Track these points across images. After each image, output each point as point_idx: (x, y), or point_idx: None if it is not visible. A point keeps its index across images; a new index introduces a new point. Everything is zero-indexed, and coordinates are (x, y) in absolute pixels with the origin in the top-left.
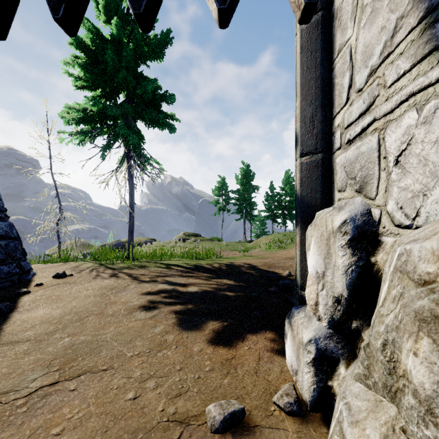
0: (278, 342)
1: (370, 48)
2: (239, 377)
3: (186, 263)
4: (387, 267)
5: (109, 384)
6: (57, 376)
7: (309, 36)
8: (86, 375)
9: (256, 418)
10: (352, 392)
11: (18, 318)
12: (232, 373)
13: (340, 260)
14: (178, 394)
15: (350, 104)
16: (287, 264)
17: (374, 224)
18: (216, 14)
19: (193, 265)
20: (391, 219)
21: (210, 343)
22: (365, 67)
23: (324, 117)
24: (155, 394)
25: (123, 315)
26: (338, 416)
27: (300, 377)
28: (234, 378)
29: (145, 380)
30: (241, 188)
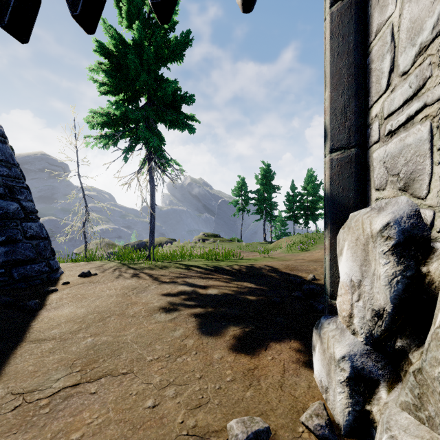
0: (304, 353)
1: (419, 22)
2: (262, 390)
3: (205, 264)
4: None
5: (128, 389)
6: (79, 377)
7: (341, 19)
8: (107, 378)
9: (283, 439)
10: (399, 423)
11: (46, 316)
12: (254, 385)
13: (382, 268)
14: (198, 405)
15: (392, 90)
16: (311, 267)
17: (425, 228)
18: None
19: (212, 266)
20: None
21: (231, 351)
22: (411, 46)
23: (358, 108)
24: (174, 404)
25: (143, 317)
26: None
27: (331, 396)
28: (258, 392)
29: (164, 387)
30: (261, 189)
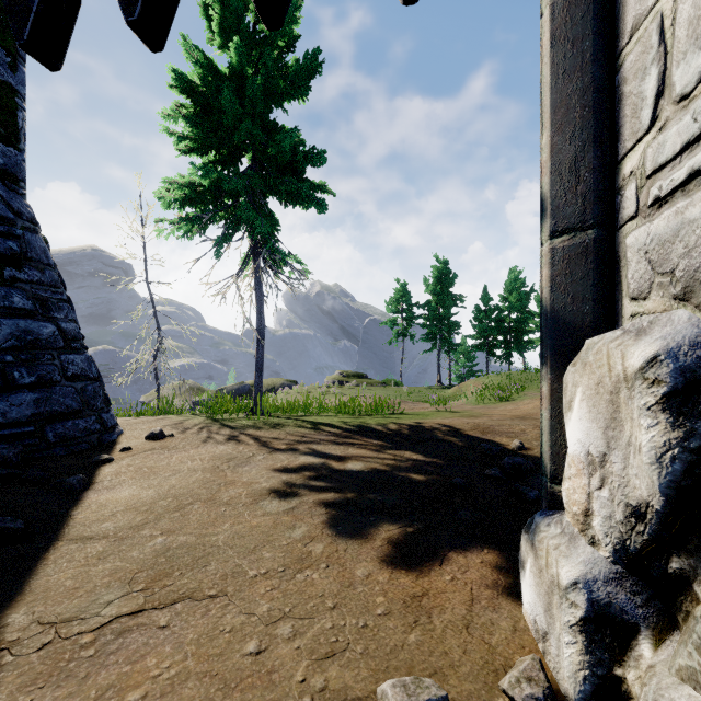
0: (506, 572)
1: None
2: (435, 633)
3: (343, 421)
4: None
5: (218, 622)
6: (141, 600)
7: (569, 13)
8: (185, 603)
9: None
10: None
11: (94, 500)
12: (423, 623)
13: (644, 434)
14: (330, 652)
15: (661, 128)
16: (516, 428)
17: None
18: None
19: (354, 425)
20: None
21: (383, 564)
22: (697, 49)
23: (599, 161)
24: (291, 649)
25: (244, 505)
26: None
27: (552, 647)
28: (428, 634)
29: (275, 621)
30: (434, 300)
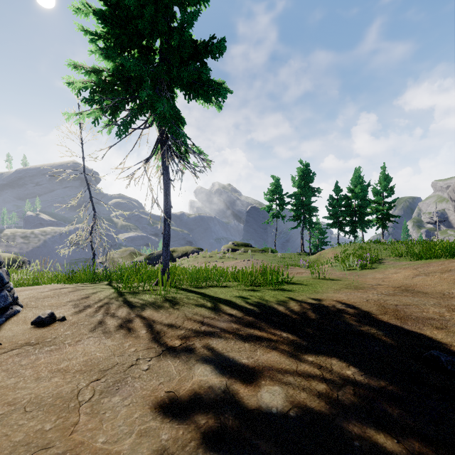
0: None
1: None
2: None
3: (242, 296)
4: None
5: None
6: None
7: None
8: None
9: None
10: None
11: None
12: None
13: None
14: None
15: None
16: (429, 311)
17: None
18: None
19: (254, 303)
20: None
21: None
22: None
23: None
24: None
25: None
26: None
27: None
28: None
29: None
30: (299, 192)
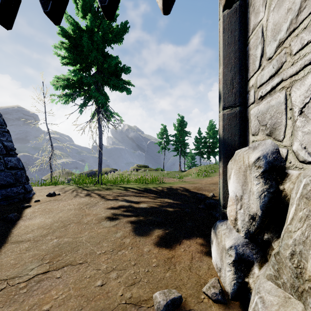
0: (206, 246)
1: (278, 25)
2: (177, 272)
3: (138, 186)
4: (294, 194)
5: (84, 274)
6: (48, 267)
7: (230, 20)
8: (68, 267)
9: (191, 304)
10: (265, 288)
11: (23, 224)
12: (172, 268)
13: (255, 187)
14: (133, 283)
15: (262, 69)
16: (211, 188)
17: (282, 160)
18: (161, 4)
19: (143, 188)
20: (296, 157)
21: (156, 246)
22: (274, 40)
23: (241, 80)
24: (116, 283)
25: (94, 224)
26: (254, 307)
27: (223, 273)
28: (174, 273)
29: (109, 272)
30: (178, 133)
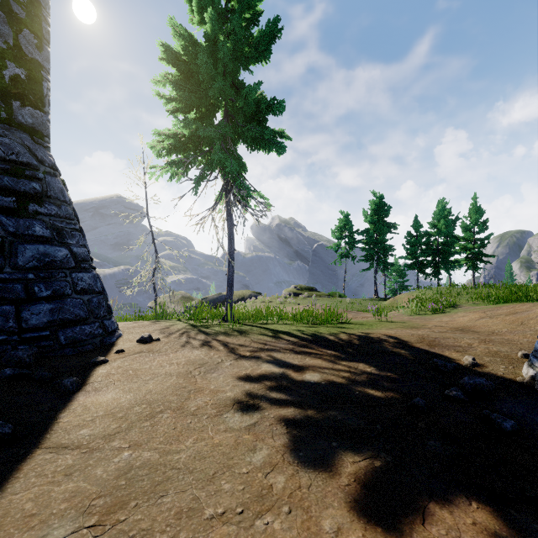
0: None
1: None
2: None
3: (299, 330)
4: None
5: None
6: None
7: None
8: None
9: None
10: None
11: (81, 403)
12: None
13: None
14: None
15: None
16: (462, 342)
17: None
18: None
19: (309, 334)
20: None
21: (354, 515)
22: None
23: None
24: None
25: (208, 417)
26: None
27: None
28: None
29: None
30: (371, 228)
